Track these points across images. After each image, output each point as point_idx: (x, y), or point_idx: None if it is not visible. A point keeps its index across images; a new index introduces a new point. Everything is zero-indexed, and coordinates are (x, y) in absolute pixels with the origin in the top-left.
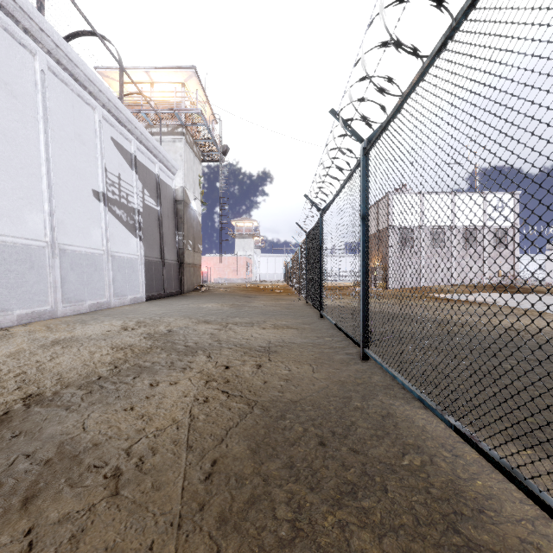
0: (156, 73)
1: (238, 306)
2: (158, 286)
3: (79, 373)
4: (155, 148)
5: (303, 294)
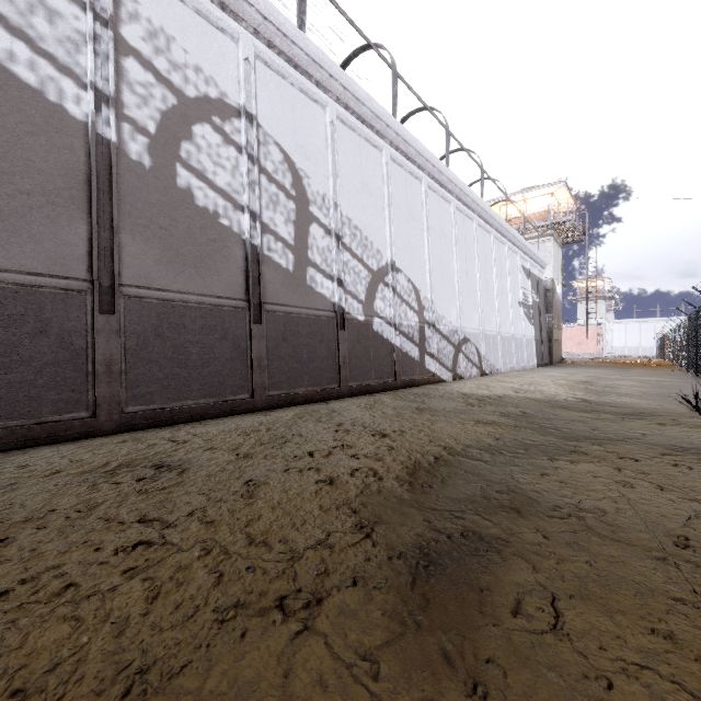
0: (530, 194)
1: (620, 371)
2: (540, 358)
3: (586, 379)
4: (537, 257)
5: (685, 366)
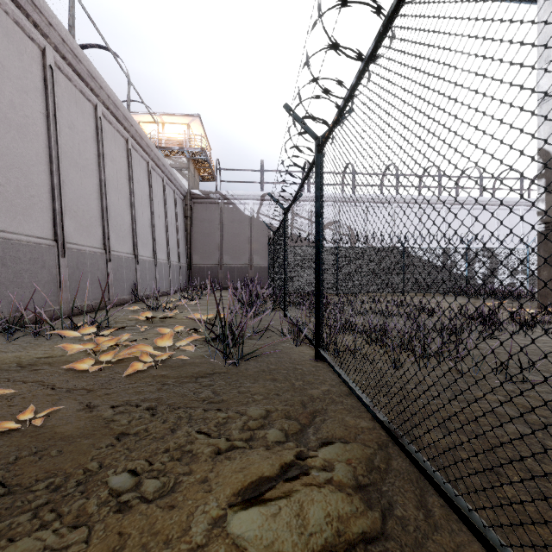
0: None
1: None
2: None
3: None
4: None
5: None
